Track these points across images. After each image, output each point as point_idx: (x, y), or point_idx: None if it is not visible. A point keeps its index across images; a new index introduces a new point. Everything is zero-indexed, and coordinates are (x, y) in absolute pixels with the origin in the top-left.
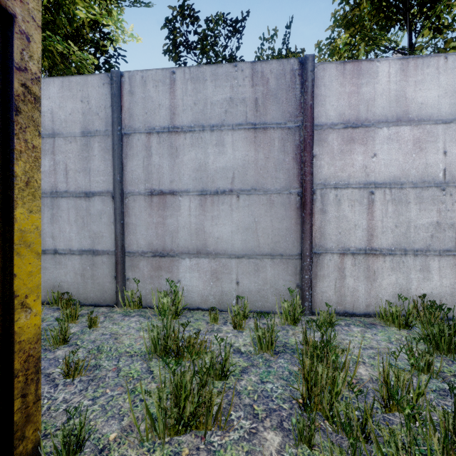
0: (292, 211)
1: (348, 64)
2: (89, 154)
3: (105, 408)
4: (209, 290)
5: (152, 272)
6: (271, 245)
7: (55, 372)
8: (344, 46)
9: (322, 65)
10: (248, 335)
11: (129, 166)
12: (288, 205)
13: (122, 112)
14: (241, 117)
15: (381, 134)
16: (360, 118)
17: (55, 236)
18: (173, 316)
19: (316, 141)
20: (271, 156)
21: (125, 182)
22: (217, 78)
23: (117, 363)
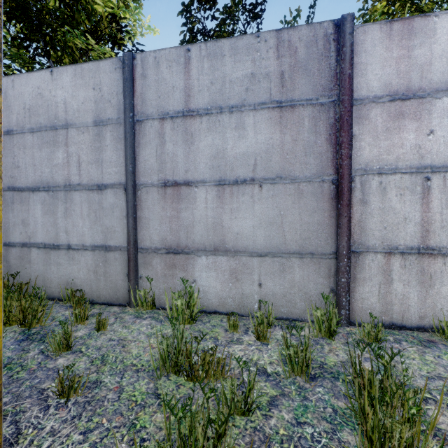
0: (325, 202)
1: (395, 23)
2: (101, 144)
3: None
4: (227, 292)
5: (166, 270)
6: (300, 242)
7: (51, 387)
8: (380, 16)
9: (362, 27)
10: (274, 349)
11: (141, 155)
12: (321, 195)
13: (135, 97)
14: (264, 94)
15: (440, 105)
16: (412, 88)
17: (68, 230)
18: (187, 321)
19: (355, 118)
20: (299, 138)
21: (138, 172)
22: (237, 52)
23: (120, 380)
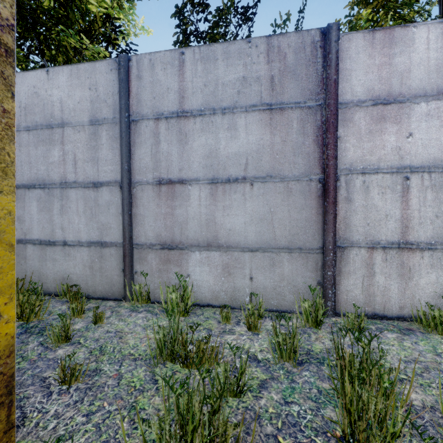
0: (312, 199)
1: (377, 32)
2: (97, 143)
3: (100, 429)
4: (220, 285)
5: (161, 265)
6: (289, 237)
7: (52, 376)
8: (365, 23)
9: (347, 35)
10: (264, 338)
11: (137, 154)
12: (308, 193)
13: (130, 98)
14: (255, 97)
15: (418, 110)
16: (393, 93)
17: (64, 227)
18: (182, 313)
19: (340, 121)
20: (288, 139)
21: (133, 171)
22: (229, 56)
23: (119, 368)
